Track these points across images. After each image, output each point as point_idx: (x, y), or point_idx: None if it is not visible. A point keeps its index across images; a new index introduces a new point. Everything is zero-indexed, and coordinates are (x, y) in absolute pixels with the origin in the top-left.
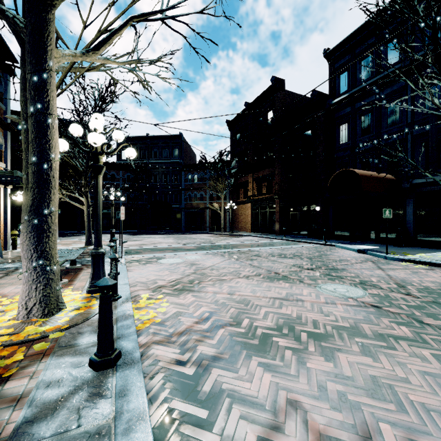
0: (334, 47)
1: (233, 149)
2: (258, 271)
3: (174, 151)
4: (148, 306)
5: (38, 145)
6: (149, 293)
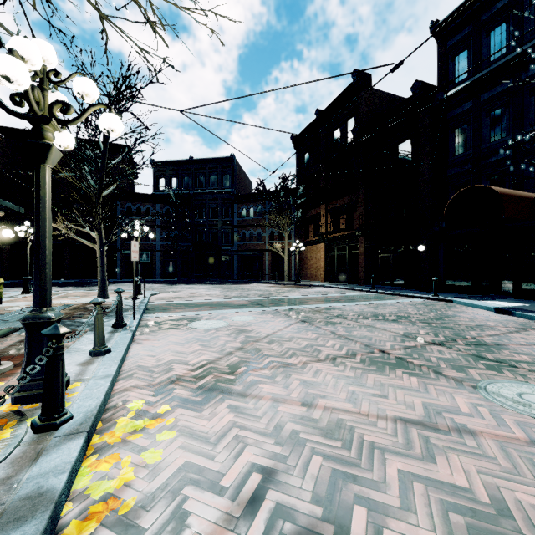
0: (447, 16)
1: (300, 174)
2: (349, 347)
3: (224, 178)
4: (128, 439)
5: None
6: (146, 396)
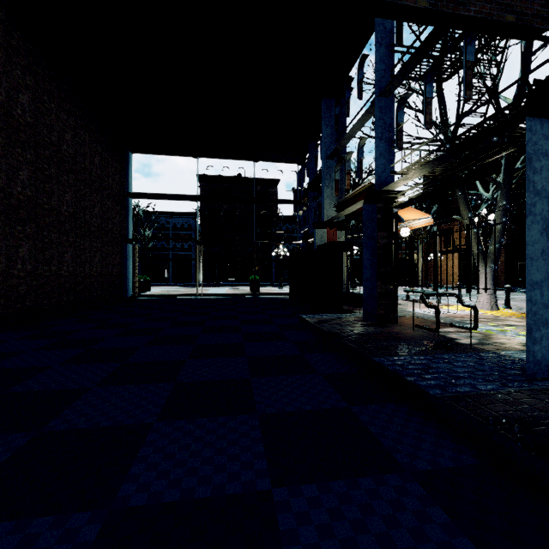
0: None
1: None
2: None
3: None
4: None
5: (503, 234)
6: None
